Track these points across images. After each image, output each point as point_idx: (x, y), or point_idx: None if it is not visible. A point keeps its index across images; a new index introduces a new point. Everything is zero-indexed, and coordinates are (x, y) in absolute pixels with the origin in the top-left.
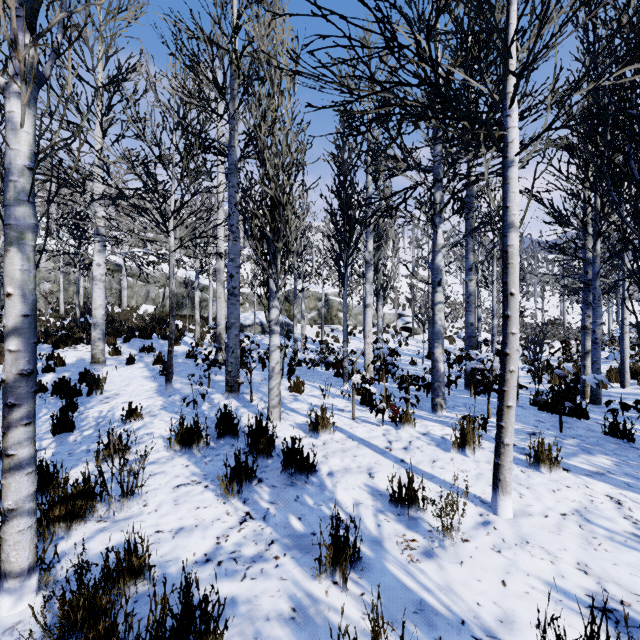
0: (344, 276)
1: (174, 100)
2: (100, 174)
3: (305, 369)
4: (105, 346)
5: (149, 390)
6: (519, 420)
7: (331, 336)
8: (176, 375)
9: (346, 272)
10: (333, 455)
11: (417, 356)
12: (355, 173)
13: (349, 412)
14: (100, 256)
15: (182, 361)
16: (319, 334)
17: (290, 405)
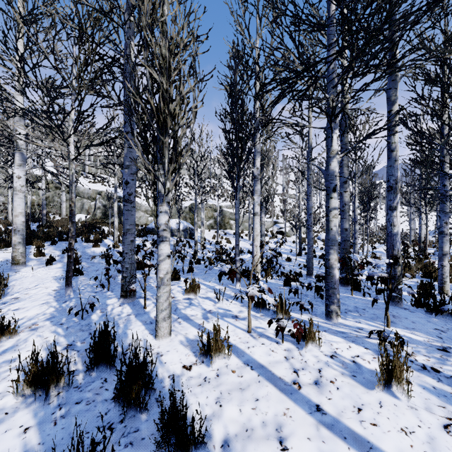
0: (236, 186)
1: (74, 14)
2: (20, 97)
3: (203, 267)
4: (33, 248)
5: (50, 293)
6: (418, 329)
7: (224, 238)
8: (85, 275)
9: (238, 183)
10: (229, 398)
11: (290, 253)
12: (246, 93)
13: (244, 320)
14: (20, 169)
15: (97, 261)
16: (215, 237)
17: (184, 311)
